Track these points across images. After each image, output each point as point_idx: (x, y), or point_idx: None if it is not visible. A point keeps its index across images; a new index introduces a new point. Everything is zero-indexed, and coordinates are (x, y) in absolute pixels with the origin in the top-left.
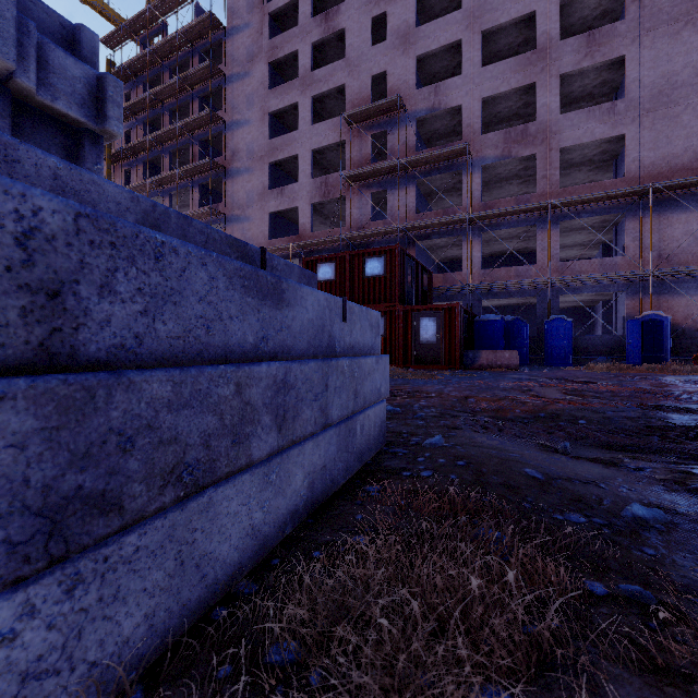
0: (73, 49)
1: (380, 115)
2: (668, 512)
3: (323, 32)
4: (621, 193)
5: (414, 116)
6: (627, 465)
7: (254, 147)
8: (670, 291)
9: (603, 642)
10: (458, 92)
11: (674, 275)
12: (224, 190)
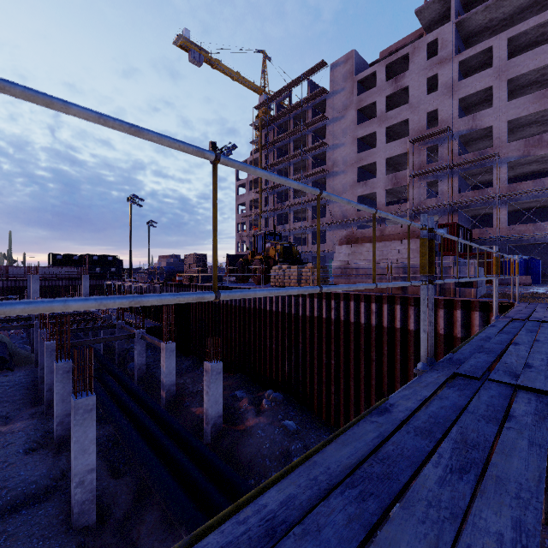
0: None
1: (433, 136)
2: None
3: (393, 89)
4: None
5: (458, 134)
6: None
7: (347, 159)
8: None
9: None
10: (490, 118)
11: None
12: (328, 184)
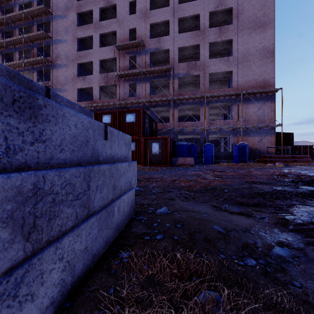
0: None
1: (133, 47)
2: (289, 247)
3: (105, 3)
4: (231, 94)
5: (149, 50)
6: (256, 215)
7: (69, 54)
8: (248, 134)
9: None
10: (168, 43)
11: (249, 128)
12: (51, 74)
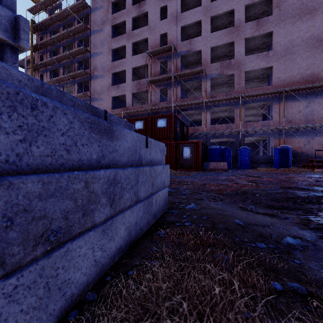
0: (1, 1)
1: (164, 52)
2: (302, 240)
3: (138, 12)
4: (271, 92)
5: (180, 54)
6: (280, 216)
7: (105, 65)
8: (291, 136)
9: (286, 322)
10: (200, 43)
11: (293, 129)
12: (90, 85)
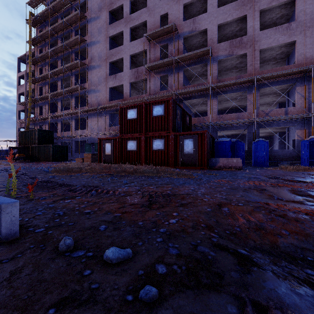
0: None
1: (164, 35)
2: None
3: None
4: (294, 71)
5: (182, 35)
6: None
7: (102, 54)
8: None
9: None
10: (205, 21)
11: None
12: (86, 76)
